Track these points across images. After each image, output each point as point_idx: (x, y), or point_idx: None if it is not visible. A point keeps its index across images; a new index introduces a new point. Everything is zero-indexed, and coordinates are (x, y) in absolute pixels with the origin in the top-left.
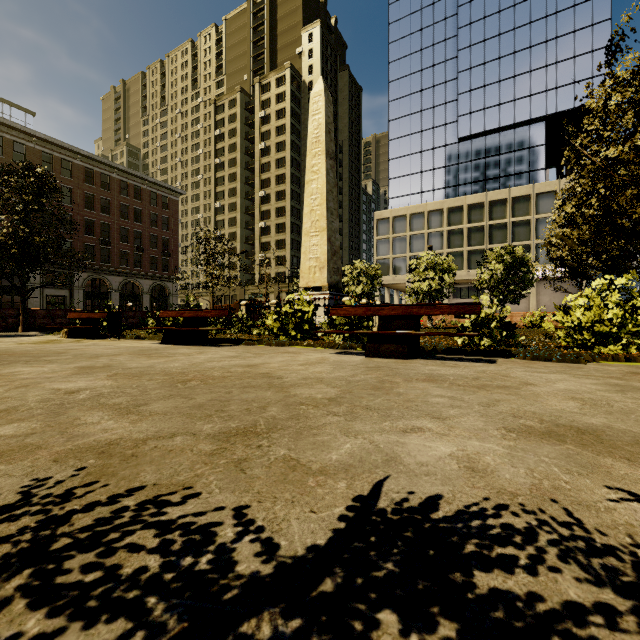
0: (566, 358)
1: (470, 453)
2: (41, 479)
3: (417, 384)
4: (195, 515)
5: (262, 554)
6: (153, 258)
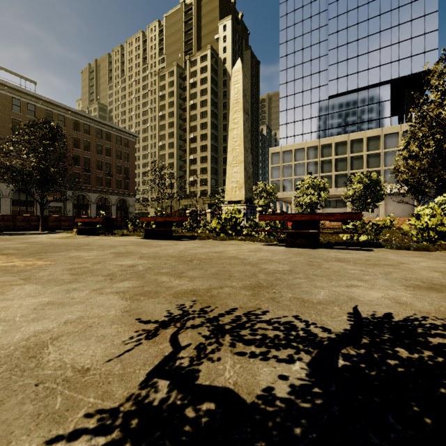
0: (420, 248)
1: (392, 296)
2: (180, 305)
3: (333, 263)
4: (276, 318)
5: (325, 331)
6: (118, 181)
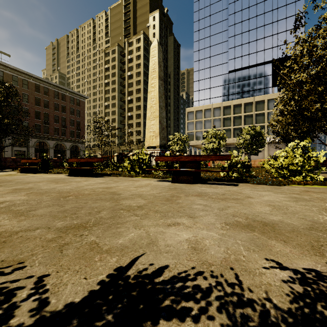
0: (274, 183)
1: (198, 238)
2: None
3: (190, 197)
4: (12, 282)
5: (34, 310)
6: (71, 131)
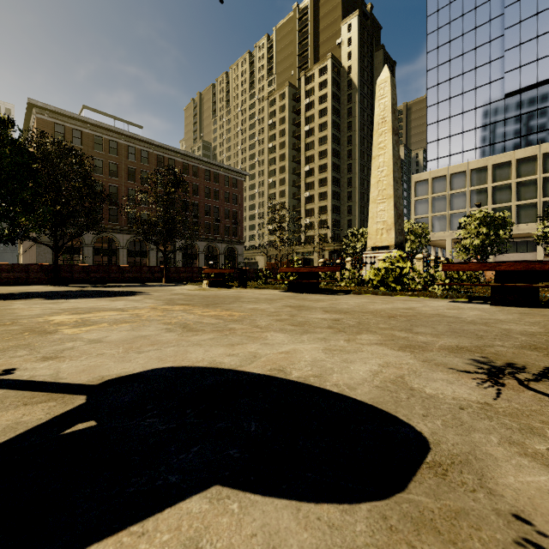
0: None
1: None
2: (474, 359)
3: None
4: None
5: None
6: (226, 227)
